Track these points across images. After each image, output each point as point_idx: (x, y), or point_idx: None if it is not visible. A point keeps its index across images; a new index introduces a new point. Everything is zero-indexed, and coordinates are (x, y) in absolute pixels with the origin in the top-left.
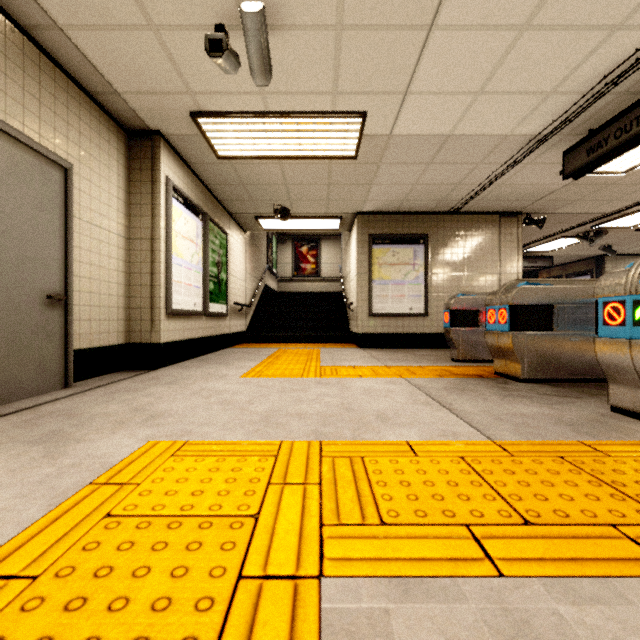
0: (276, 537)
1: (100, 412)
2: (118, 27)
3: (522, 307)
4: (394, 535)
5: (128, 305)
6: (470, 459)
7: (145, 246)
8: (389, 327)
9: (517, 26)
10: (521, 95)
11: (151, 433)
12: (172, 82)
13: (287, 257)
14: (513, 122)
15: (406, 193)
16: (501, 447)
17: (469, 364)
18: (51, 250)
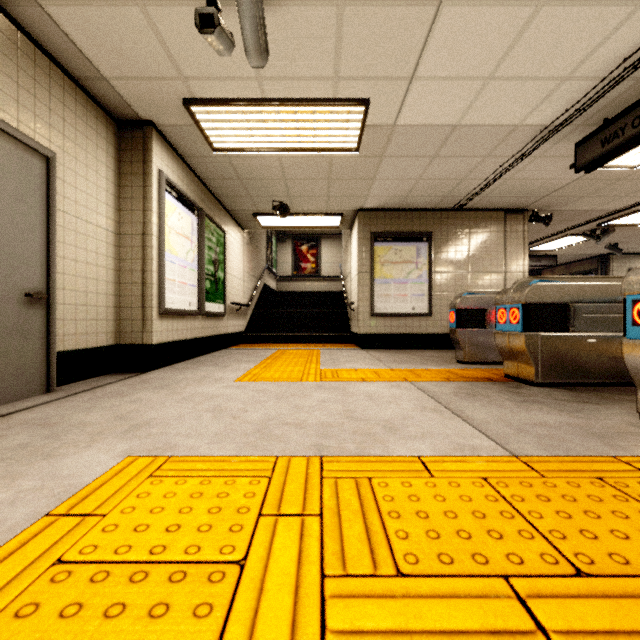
0: (265, 595)
1: (79, 421)
2: (101, 2)
3: (536, 306)
4: (415, 592)
5: (118, 304)
6: (495, 481)
7: (136, 242)
8: (391, 327)
9: (534, 1)
10: (534, 81)
11: (130, 447)
12: (162, 66)
13: (287, 256)
14: (524, 111)
15: (409, 189)
16: (528, 465)
17: (476, 366)
18: (31, 245)
